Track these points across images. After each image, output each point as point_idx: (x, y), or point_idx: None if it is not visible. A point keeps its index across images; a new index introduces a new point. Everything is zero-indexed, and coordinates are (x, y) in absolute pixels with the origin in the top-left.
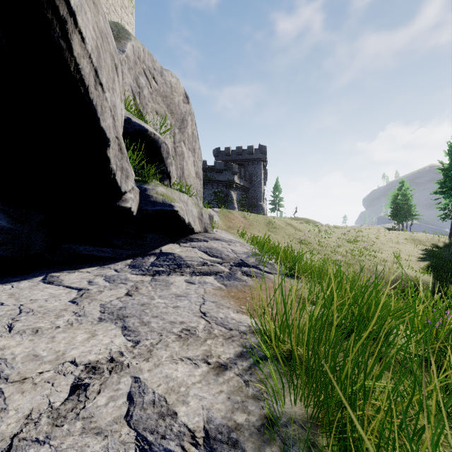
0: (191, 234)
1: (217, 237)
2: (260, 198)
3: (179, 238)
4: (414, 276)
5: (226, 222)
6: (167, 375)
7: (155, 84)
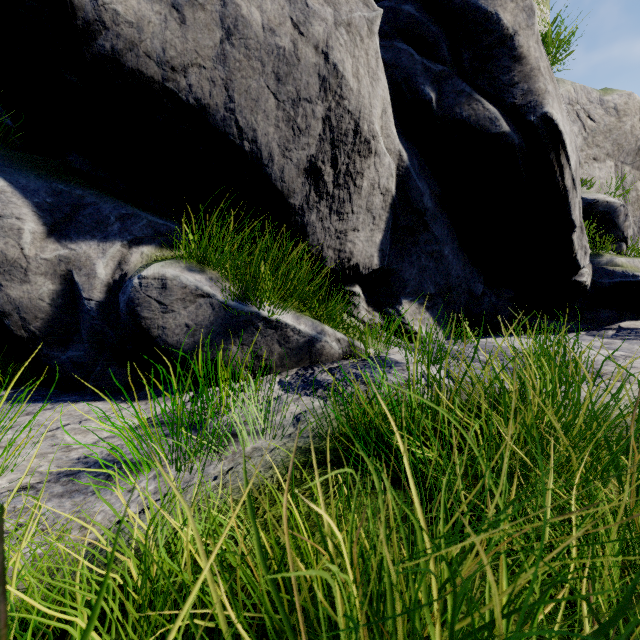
0: None
1: None
2: None
3: None
4: None
5: None
6: None
7: (591, 123)
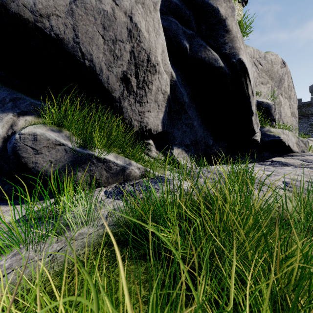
0: (291, 153)
1: (311, 154)
2: None
3: (282, 155)
4: None
5: None
6: (292, 177)
7: (260, 67)
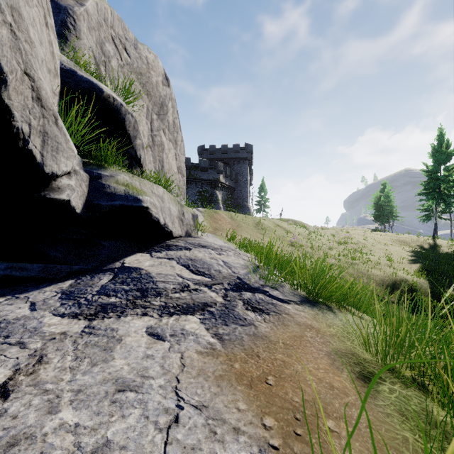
0: (169, 238)
1: (202, 243)
2: (246, 198)
3: (151, 244)
4: (411, 280)
5: (212, 223)
6: None
7: (126, 56)
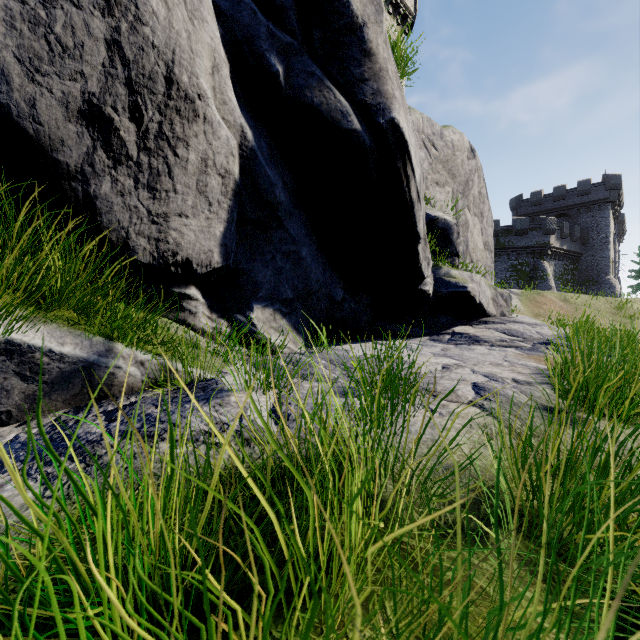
0: (484, 317)
1: (517, 320)
2: (605, 267)
3: (470, 321)
4: None
5: (532, 307)
6: (488, 370)
7: (434, 152)
